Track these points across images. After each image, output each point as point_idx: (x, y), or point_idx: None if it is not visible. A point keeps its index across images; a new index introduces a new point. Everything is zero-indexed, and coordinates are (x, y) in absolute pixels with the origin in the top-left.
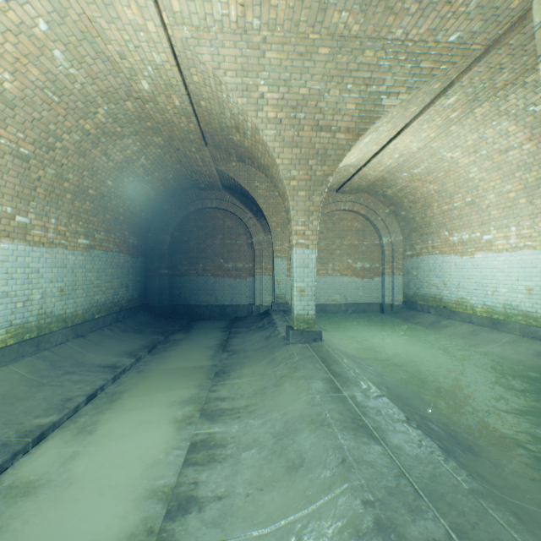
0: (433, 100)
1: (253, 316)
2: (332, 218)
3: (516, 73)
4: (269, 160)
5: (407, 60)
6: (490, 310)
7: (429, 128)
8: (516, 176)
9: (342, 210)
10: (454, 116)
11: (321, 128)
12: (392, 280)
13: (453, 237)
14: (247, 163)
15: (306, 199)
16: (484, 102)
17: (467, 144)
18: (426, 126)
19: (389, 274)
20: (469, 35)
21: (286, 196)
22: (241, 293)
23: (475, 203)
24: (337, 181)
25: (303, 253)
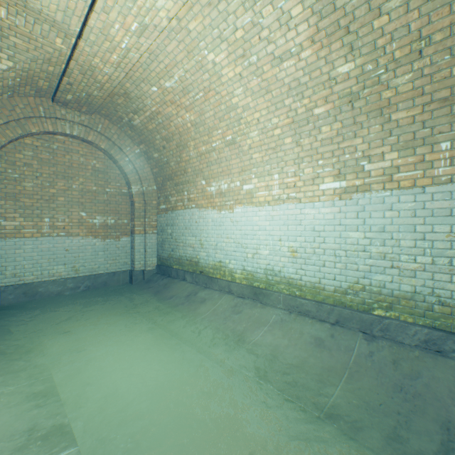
0: None
1: None
2: (51, 145)
3: None
4: None
5: None
6: (251, 276)
7: None
8: (286, 104)
9: (70, 135)
10: None
11: None
12: (145, 239)
13: (211, 187)
14: None
15: None
16: None
17: (237, 36)
18: None
19: (141, 232)
20: None
21: None
22: None
23: (237, 143)
24: (40, 66)
25: None
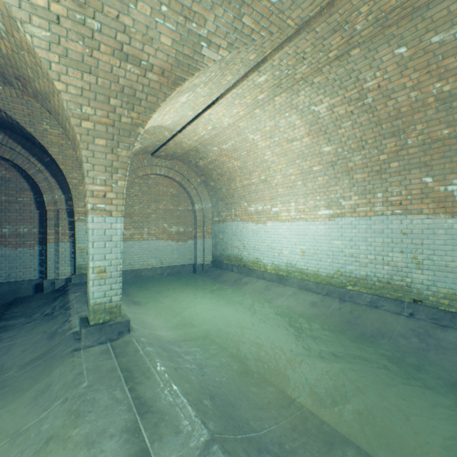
0: (247, 73)
1: (44, 294)
2: (148, 181)
3: (311, 69)
4: (46, 82)
5: (231, 4)
6: (277, 268)
7: (240, 105)
8: (297, 163)
9: (158, 174)
10: (261, 98)
11: (127, 56)
12: (203, 242)
13: (251, 208)
14: (17, 87)
15: (108, 151)
16: (283, 92)
17: (266, 129)
18: (238, 101)
19: (201, 237)
20: (289, 4)
21: (78, 142)
22: (26, 266)
23: (268, 181)
24: (153, 143)
25: (105, 221)
